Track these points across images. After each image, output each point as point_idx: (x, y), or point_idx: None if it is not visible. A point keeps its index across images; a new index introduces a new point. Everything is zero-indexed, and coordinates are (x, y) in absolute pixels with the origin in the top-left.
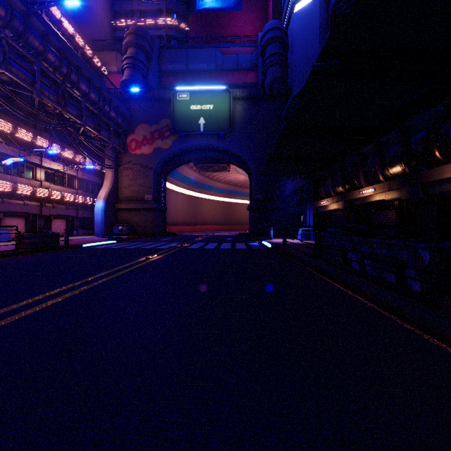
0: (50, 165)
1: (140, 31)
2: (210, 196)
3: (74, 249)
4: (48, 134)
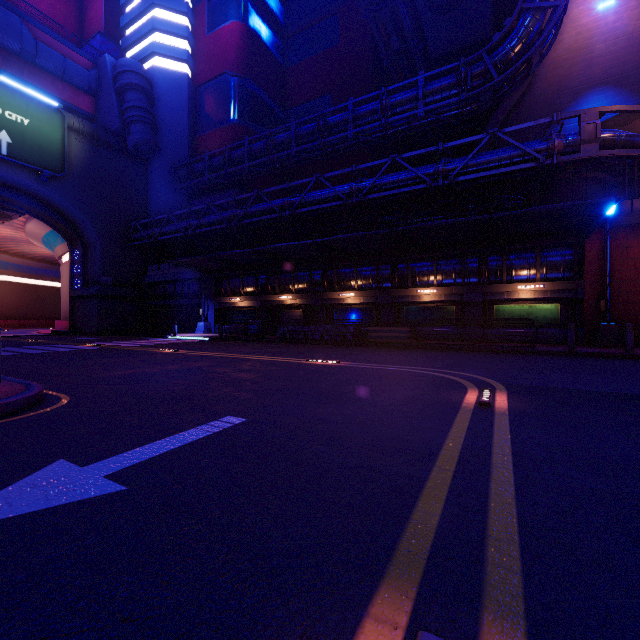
0: None
1: None
2: None
3: None
4: None
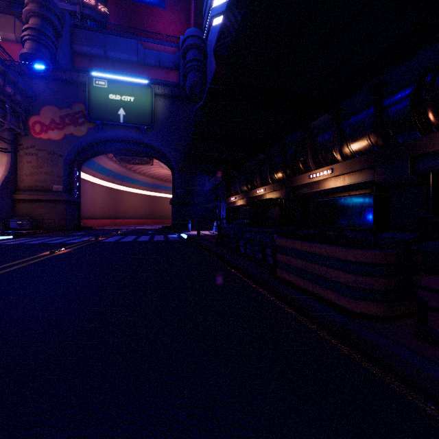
0: None
1: (47, 2)
2: (133, 189)
3: None
4: None
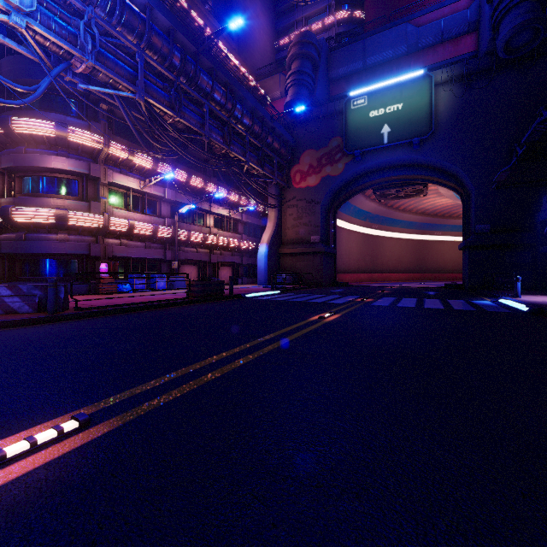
0: (218, 210)
1: (306, 37)
2: (393, 234)
3: (237, 299)
4: (216, 179)
